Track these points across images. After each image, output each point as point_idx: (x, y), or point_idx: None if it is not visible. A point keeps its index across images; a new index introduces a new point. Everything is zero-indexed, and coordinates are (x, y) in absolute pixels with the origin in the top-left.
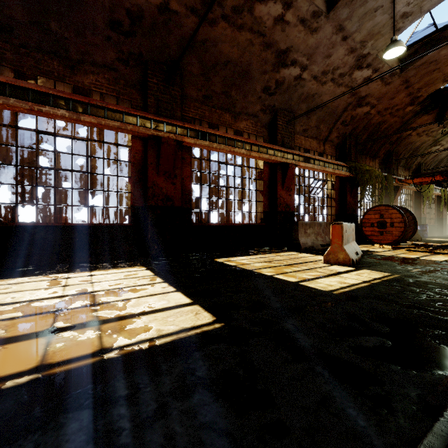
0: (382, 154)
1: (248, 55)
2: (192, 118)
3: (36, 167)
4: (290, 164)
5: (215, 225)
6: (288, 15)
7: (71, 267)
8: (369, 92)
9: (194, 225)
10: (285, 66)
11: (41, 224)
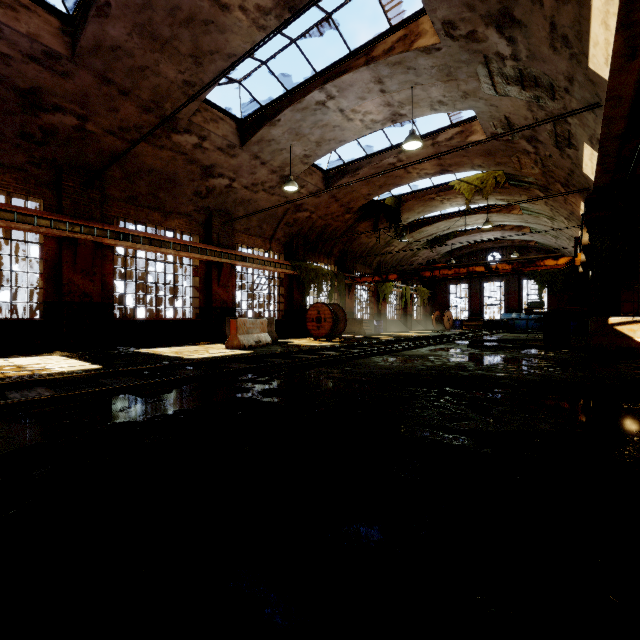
0: (337, 252)
1: (173, 167)
2: (116, 216)
3: None
4: (224, 263)
5: (143, 320)
6: (205, 144)
7: None
8: (304, 201)
9: (118, 320)
10: (213, 177)
11: None
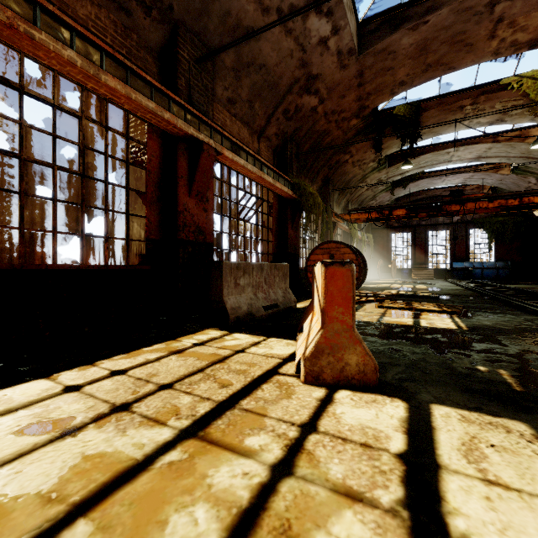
0: (320, 179)
1: None
2: None
3: None
4: (205, 143)
5: None
6: None
7: None
8: (322, 70)
9: None
10: None
11: None
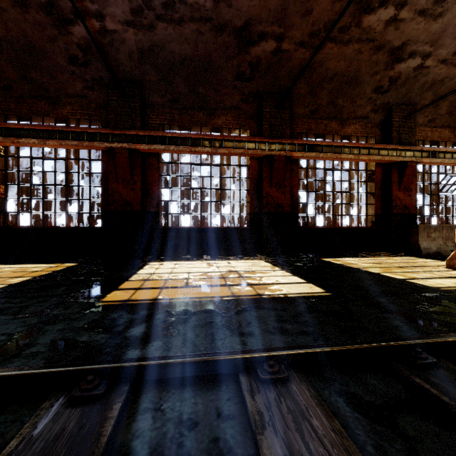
0: None
1: (356, 63)
2: (299, 133)
3: (190, 188)
4: (408, 162)
5: (322, 228)
6: (402, 13)
7: (212, 257)
8: None
9: (301, 228)
10: (400, 60)
11: (193, 227)
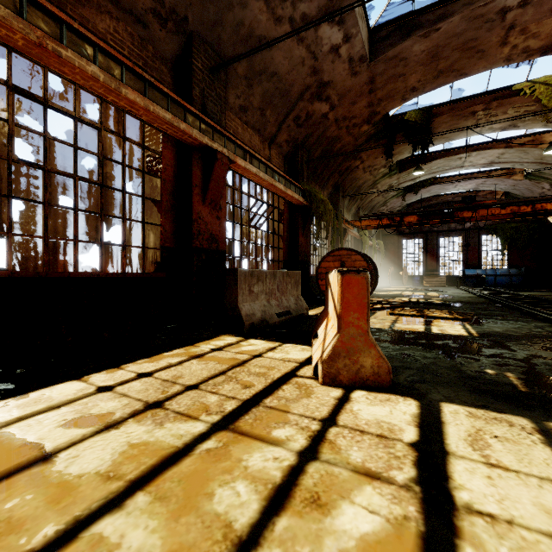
0: (331, 186)
1: None
2: None
3: None
4: (218, 152)
5: None
6: None
7: None
8: (333, 77)
9: None
10: None
11: None
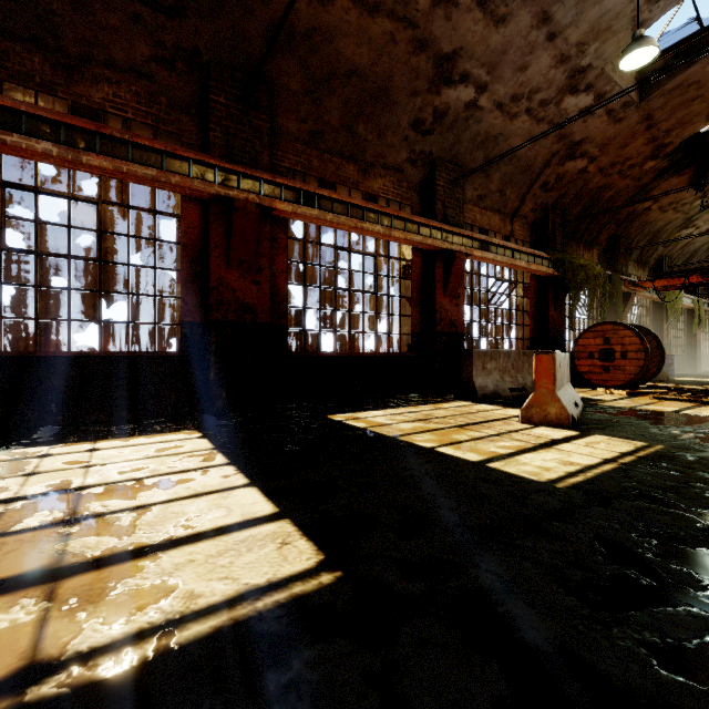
0: (604, 240)
1: (388, 61)
2: (291, 170)
3: None
4: (457, 252)
5: (331, 356)
6: None
7: (62, 432)
8: (588, 134)
9: (294, 356)
10: (450, 83)
11: (8, 353)
